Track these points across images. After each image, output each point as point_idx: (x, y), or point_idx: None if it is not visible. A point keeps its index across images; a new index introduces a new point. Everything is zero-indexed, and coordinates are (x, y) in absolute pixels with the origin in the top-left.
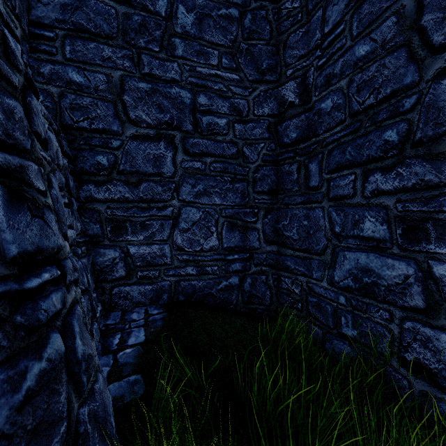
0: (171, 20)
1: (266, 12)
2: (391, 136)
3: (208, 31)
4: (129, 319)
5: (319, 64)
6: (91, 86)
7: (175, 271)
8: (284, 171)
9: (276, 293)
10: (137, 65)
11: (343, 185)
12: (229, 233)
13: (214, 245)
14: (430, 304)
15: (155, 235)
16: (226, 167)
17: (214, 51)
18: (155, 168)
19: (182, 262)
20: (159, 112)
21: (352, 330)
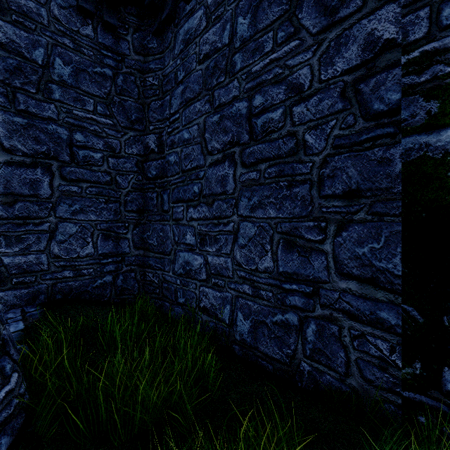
0: (48, 69)
1: (135, 78)
2: (196, 189)
3: (85, 83)
4: (6, 318)
5: (168, 131)
6: None
7: (53, 275)
8: (148, 196)
9: (143, 284)
10: (12, 102)
11: (179, 212)
12: (104, 242)
13: (90, 252)
14: (207, 276)
15: (32, 247)
16: (101, 191)
17: (90, 100)
18: (31, 190)
19: (59, 267)
20: (36, 144)
21: (183, 299)
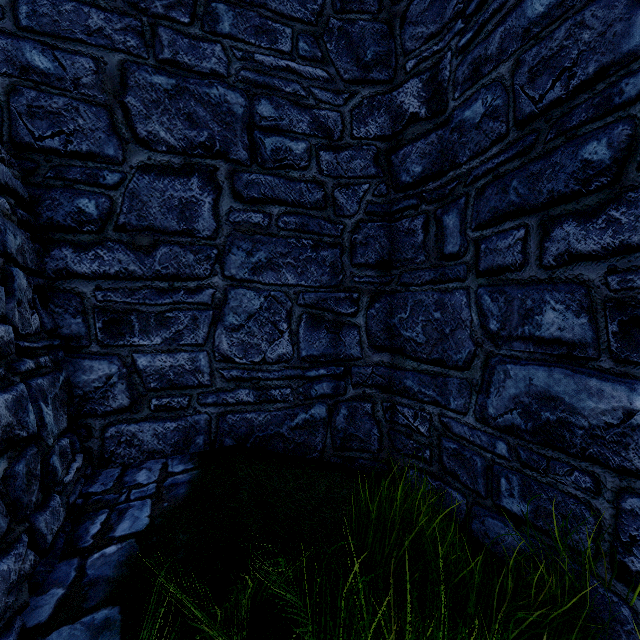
0: None
1: None
2: (596, 153)
3: None
4: (131, 483)
5: (461, 44)
6: (67, 78)
7: (218, 397)
8: (402, 229)
9: (388, 431)
10: (150, 46)
11: (504, 247)
12: (311, 333)
13: (285, 353)
14: None
15: (183, 337)
16: (305, 223)
17: (285, 29)
18: (182, 222)
19: (229, 381)
20: (190, 127)
21: (521, 504)
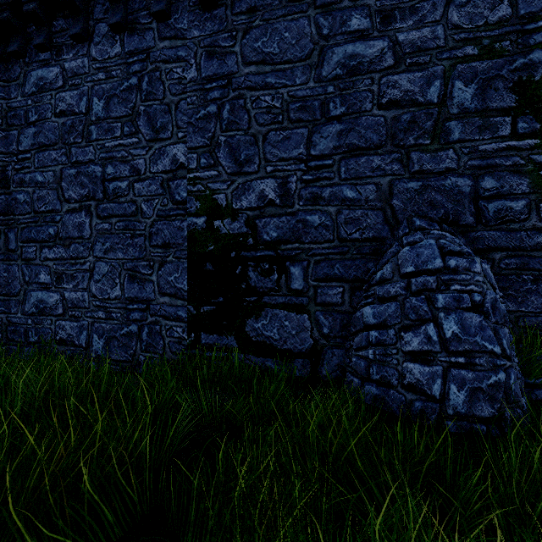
0: None
1: None
2: (52, 231)
3: None
4: None
5: (16, 167)
6: None
7: None
8: None
9: None
10: None
11: (31, 251)
12: None
13: None
14: (65, 310)
15: None
16: None
17: None
18: None
19: None
20: None
21: (35, 337)
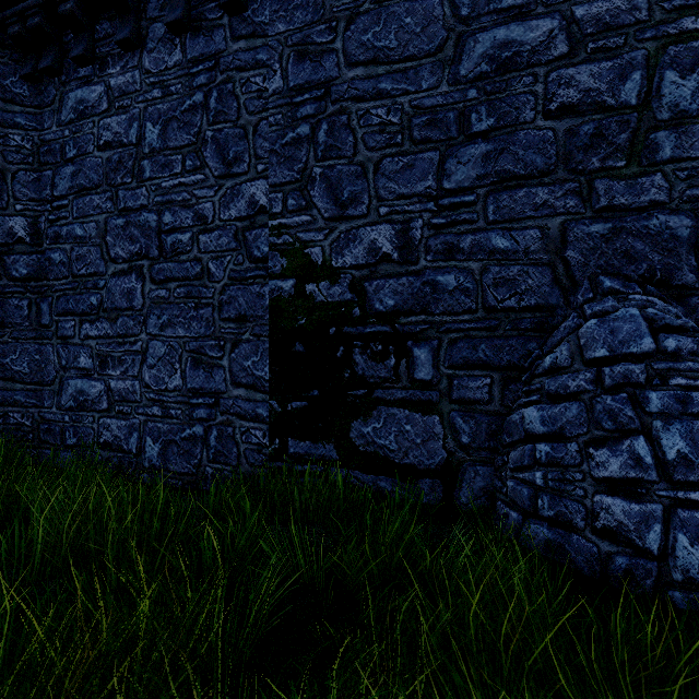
0: None
1: None
2: (94, 301)
3: None
4: None
5: (50, 218)
6: None
7: None
8: (13, 304)
9: (2, 430)
10: None
11: (68, 327)
12: None
13: None
14: (110, 405)
15: None
16: None
17: None
18: None
19: None
20: None
21: (74, 439)
